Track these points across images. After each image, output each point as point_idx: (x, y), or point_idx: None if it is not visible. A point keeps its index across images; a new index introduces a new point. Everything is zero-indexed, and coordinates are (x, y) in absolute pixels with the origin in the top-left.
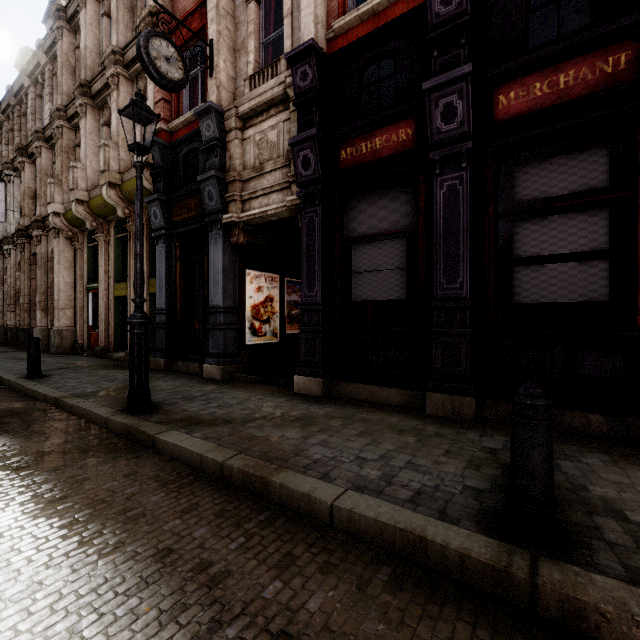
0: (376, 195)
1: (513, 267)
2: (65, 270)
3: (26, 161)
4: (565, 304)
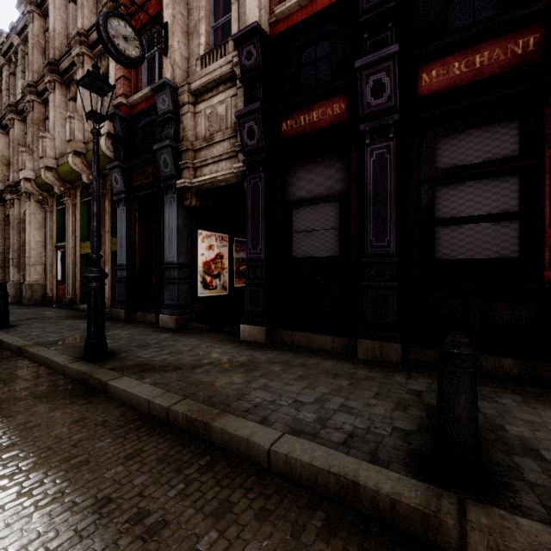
0: (313, 163)
1: (434, 227)
2: (36, 230)
3: (0, 132)
4: (476, 261)
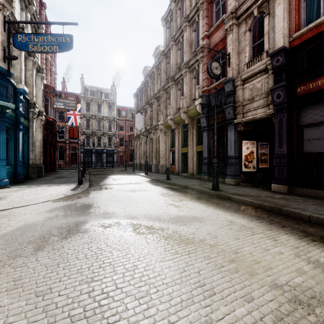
0: (318, 105)
1: None
2: (163, 144)
3: (148, 106)
4: None
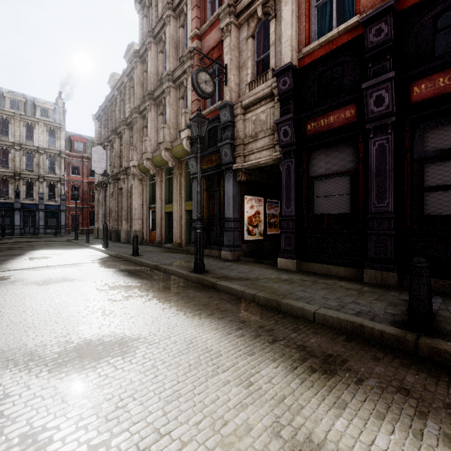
0: (330, 150)
1: (424, 192)
2: (138, 197)
3: (116, 137)
4: None
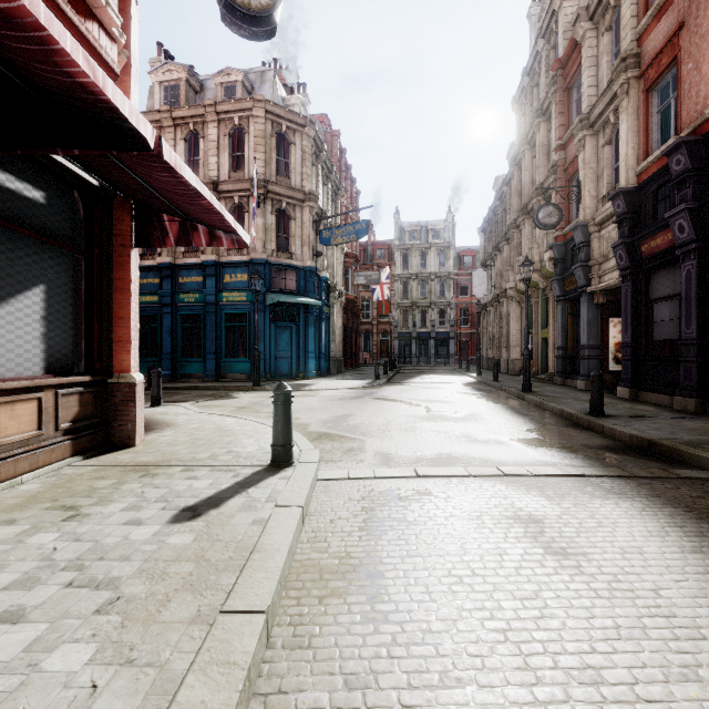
0: (664, 271)
1: None
2: (515, 322)
3: (497, 254)
4: None
